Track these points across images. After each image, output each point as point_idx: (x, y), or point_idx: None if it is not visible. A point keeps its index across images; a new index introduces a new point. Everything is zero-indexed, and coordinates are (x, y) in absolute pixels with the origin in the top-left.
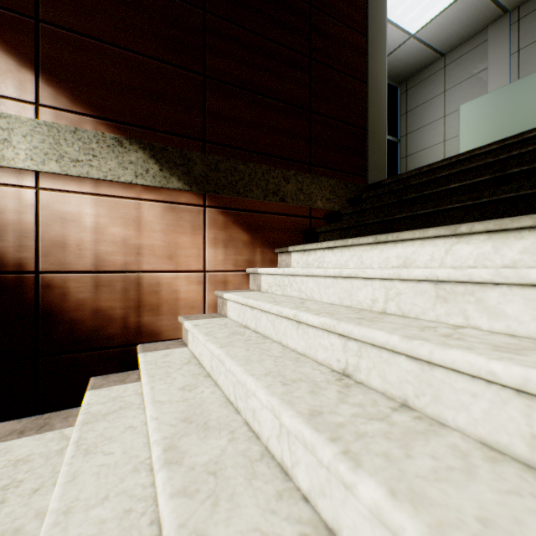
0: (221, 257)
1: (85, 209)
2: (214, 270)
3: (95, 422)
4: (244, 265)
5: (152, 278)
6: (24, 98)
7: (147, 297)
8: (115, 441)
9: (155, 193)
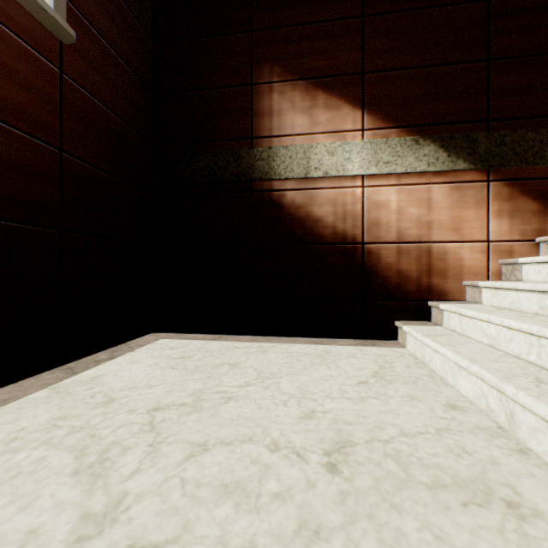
0: (505, 228)
1: (391, 197)
2: (498, 240)
3: (433, 336)
4: (531, 235)
5: (439, 247)
6: (355, 128)
7: (435, 263)
8: (464, 345)
9: (441, 176)
